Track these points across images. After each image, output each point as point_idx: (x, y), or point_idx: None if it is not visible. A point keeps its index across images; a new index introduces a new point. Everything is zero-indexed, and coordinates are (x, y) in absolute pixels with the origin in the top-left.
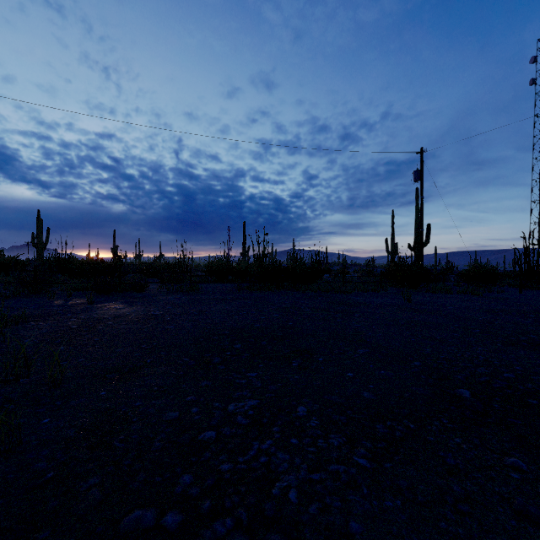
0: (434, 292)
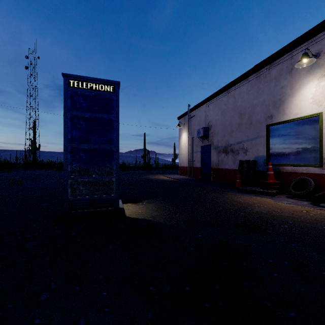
0: None
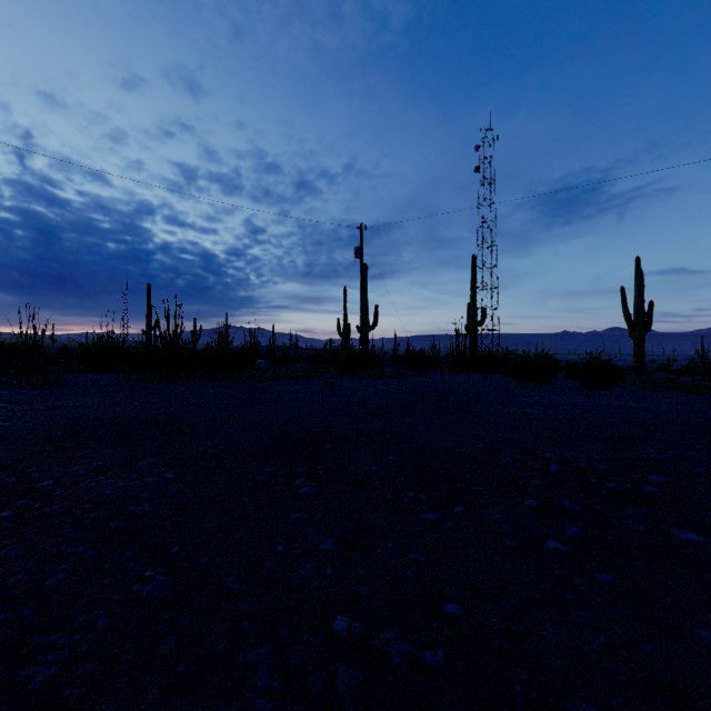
0: (365, 378)
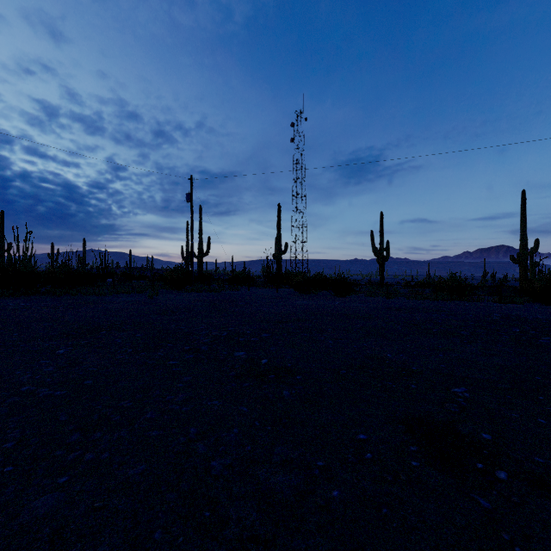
0: (189, 291)
